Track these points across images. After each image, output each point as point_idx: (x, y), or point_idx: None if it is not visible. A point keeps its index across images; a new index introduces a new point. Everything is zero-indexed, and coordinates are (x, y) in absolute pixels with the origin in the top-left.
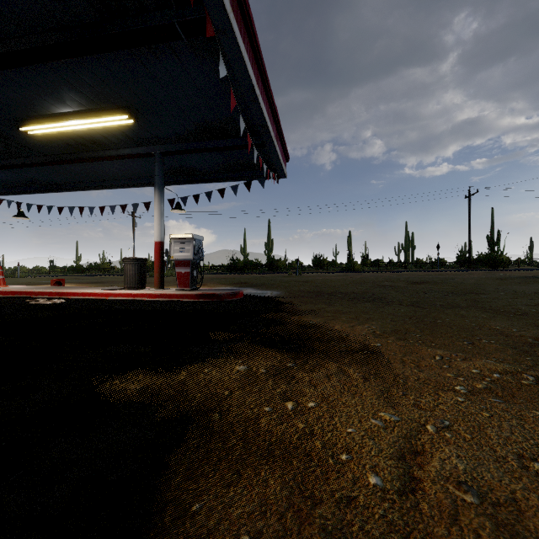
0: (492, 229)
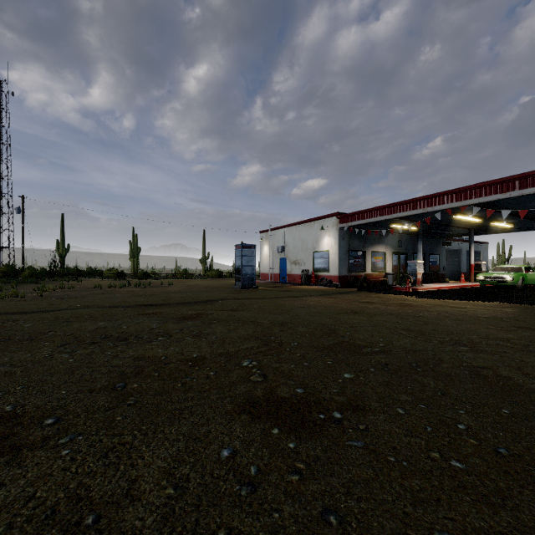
0: None
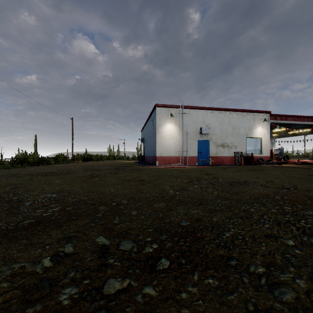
0: None
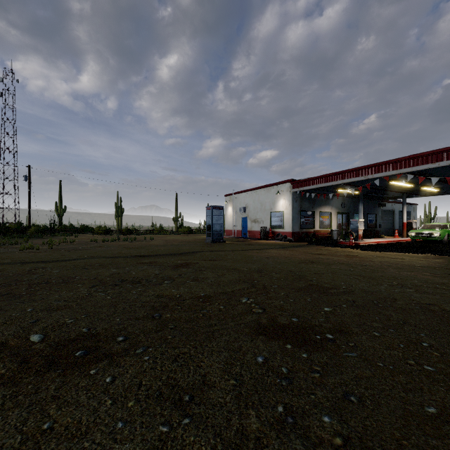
0: None
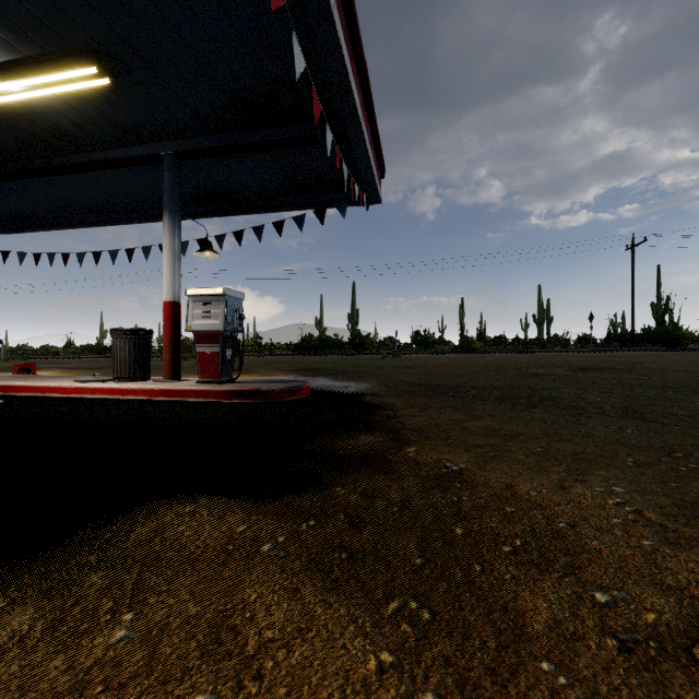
0: (658, 294)
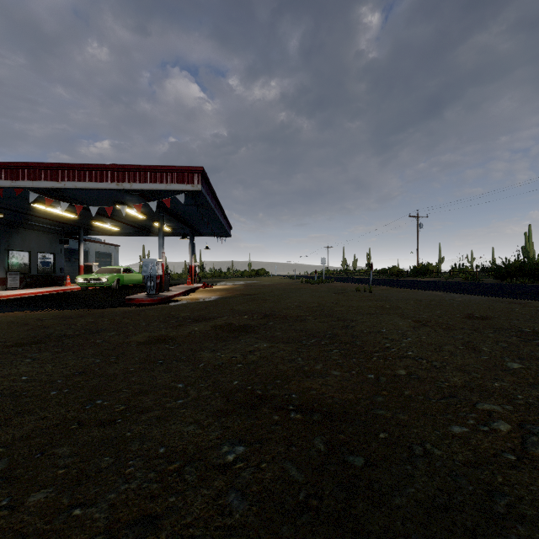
0: None
